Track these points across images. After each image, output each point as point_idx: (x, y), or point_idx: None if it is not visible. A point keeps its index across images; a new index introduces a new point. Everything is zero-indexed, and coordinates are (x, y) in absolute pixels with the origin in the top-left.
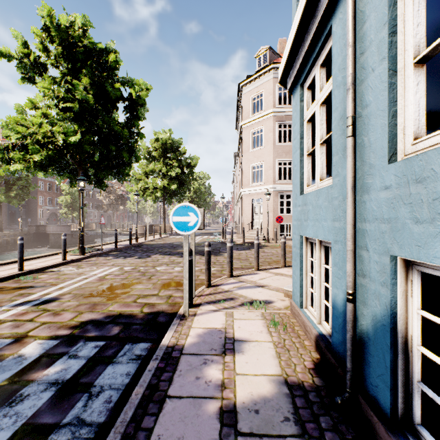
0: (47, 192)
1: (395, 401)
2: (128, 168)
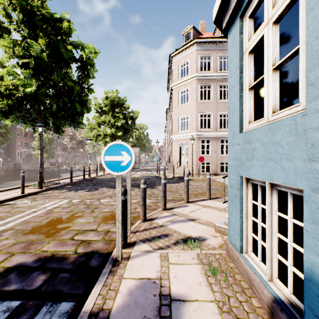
0: (23, 138)
1: None
2: (81, 117)
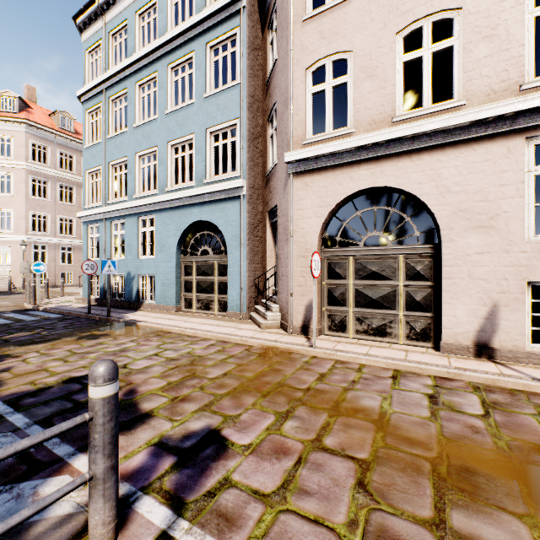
0: None
1: (112, 296)
2: None
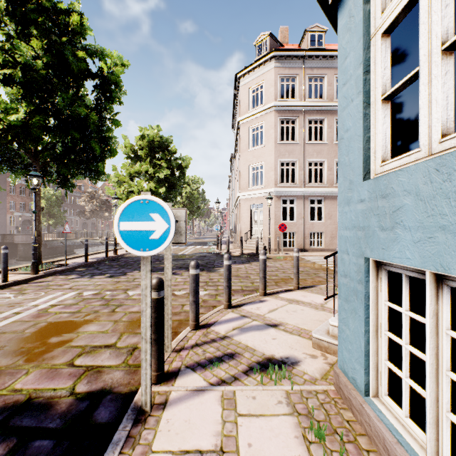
0: (19, 197)
1: None
2: (102, 164)
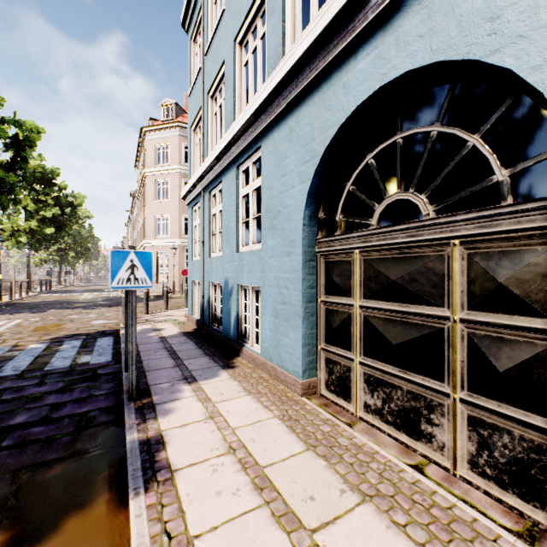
0: None
1: (210, 319)
2: None
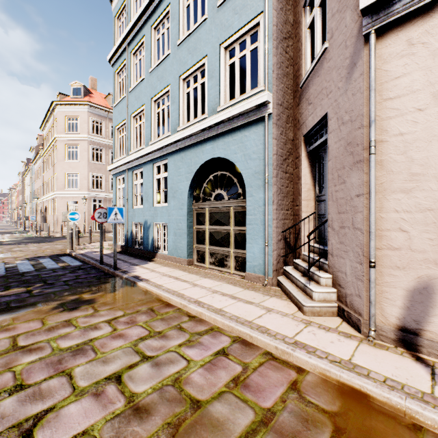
0: None
1: (133, 244)
2: None
